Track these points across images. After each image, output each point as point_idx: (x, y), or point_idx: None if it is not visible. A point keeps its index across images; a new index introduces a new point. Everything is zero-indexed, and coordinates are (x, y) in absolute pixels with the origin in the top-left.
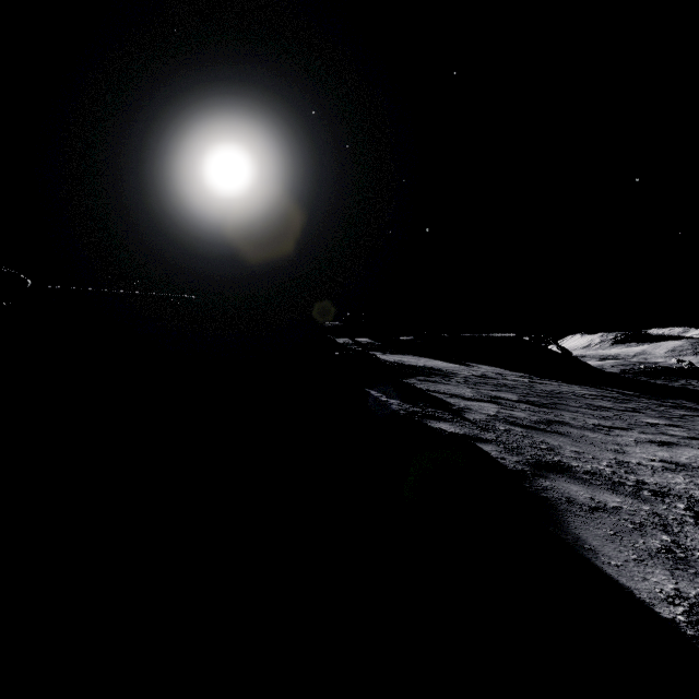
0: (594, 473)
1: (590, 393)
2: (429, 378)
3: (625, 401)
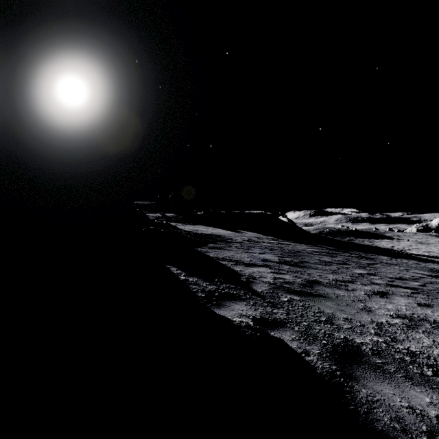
0: (378, 351)
1: (314, 250)
2: (217, 245)
3: (334, 255)
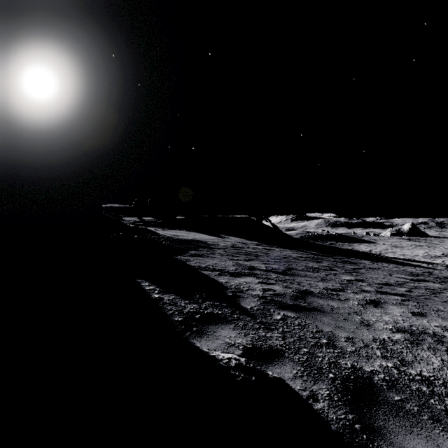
0: (392, 381)
1: (299, 256)
2: (199, 252)
3: (320, 260)
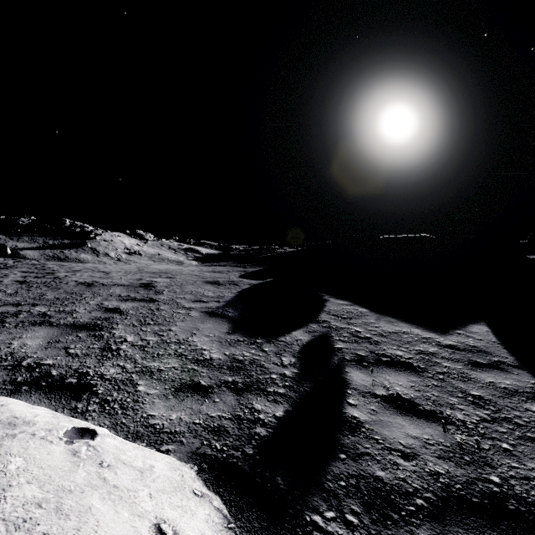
0: None
1: None
2: None
3: None
